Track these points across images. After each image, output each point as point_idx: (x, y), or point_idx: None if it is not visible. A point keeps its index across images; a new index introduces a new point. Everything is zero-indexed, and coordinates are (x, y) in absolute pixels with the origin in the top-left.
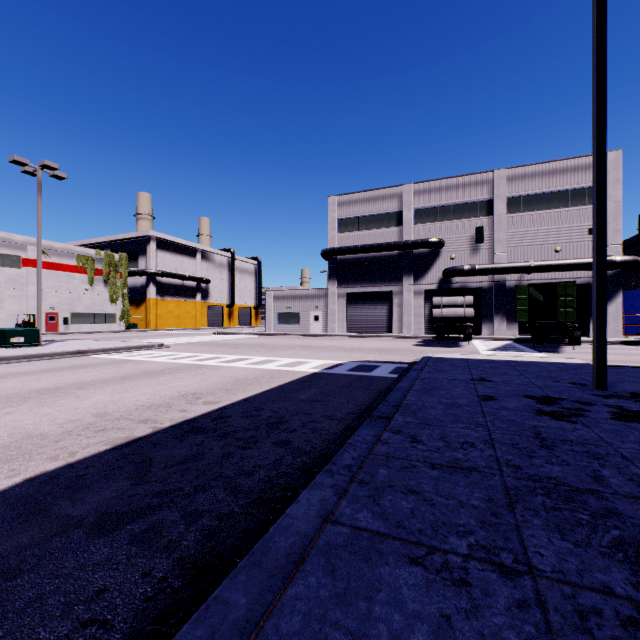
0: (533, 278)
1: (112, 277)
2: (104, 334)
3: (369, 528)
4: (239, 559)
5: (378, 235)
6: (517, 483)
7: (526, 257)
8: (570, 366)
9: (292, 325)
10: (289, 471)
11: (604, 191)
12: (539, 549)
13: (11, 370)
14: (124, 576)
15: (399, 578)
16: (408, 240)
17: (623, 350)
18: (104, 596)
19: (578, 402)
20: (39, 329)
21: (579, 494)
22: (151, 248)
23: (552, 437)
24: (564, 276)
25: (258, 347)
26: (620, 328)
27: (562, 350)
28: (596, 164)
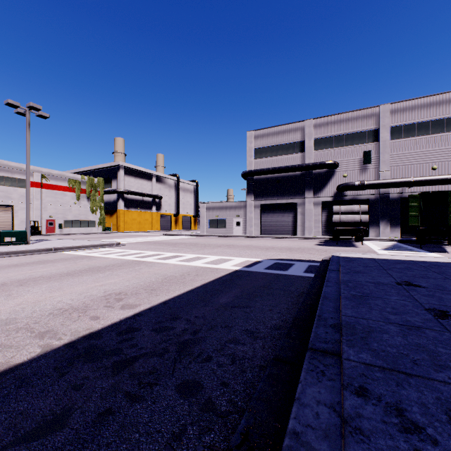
0: (413, 191)
1: (93, 194)
2: (86, 235)
3: None
4: None
5: (285, 160)
6: None
7: (407, 174)
8: None
9: (220, 229)
10: None
11: None
12: None
13: None
14: None
15: None
16: (309, 163)
17: None
18: None
19: None
20: (27, 231)
21: None
22: (120, 174)
23: None
24: (440, 189)
25: (192, 246)
26: None
27: (448, 250)
28: None
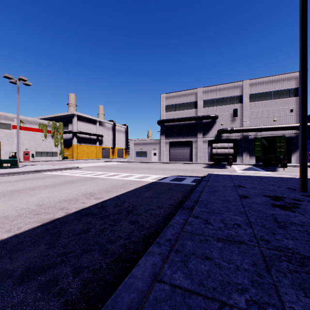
0: (262, 134)
1: (55, 134)
2: (51, 162)
3: (181, 286)
4: (100, 305)
5: (185, 113)
6: (269, 252)
7: (259, 123)
8: (284, 179)
9: (143, 157)
10: (136, 240)
11: (306, 87)
12: (292, 305)
13: (1, 180)
14: None
15: None
16: (200, 115)
17: (309, 170)
18: None
19: (293, 199)
20: (17, 159)
21: (308, 260)
22: (74, 120)
23: (284, 221)
24: (278, 133)
25: (125, 168)
26: None
27: (278, 170)
28: (301, 72)
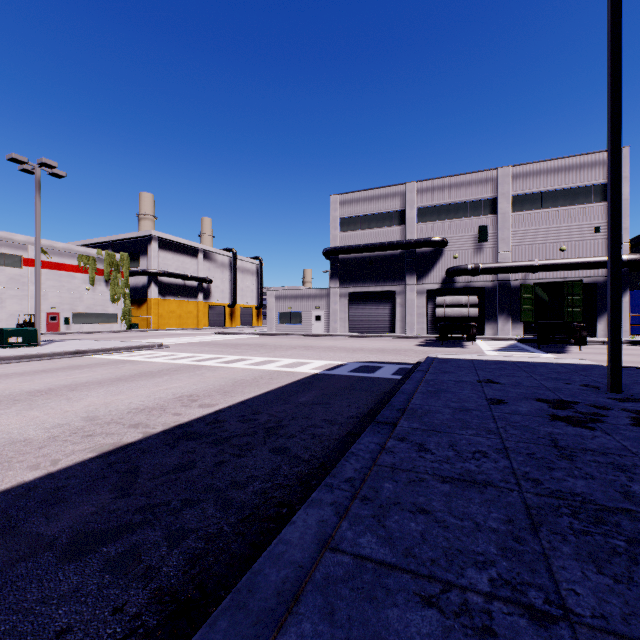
0: (538, 277)
1: (113, 277)
2: (105, 334)
3: (374, 557)
4: (224, 592)
5: (380, 234)
6: (538, 500)
7: (531, 256)
8: (580, 367)
9: (294, 325)
10: (286, 483)
11: (619, 184)
12: (573, 586)
13: (6, 371)
14: (92, 612)
15: (410, 625)
16: (411, 239)
17: (631, 350)
18: (66, 638)
19: (594, 406)
20: (37, 329)
21: (610, 514)
22: (152, 248)
23: (571, 446)
24: (569, 275)
25: (259, 347)
26: (627, 328)
27: (569, 350)
28: (611, 155)
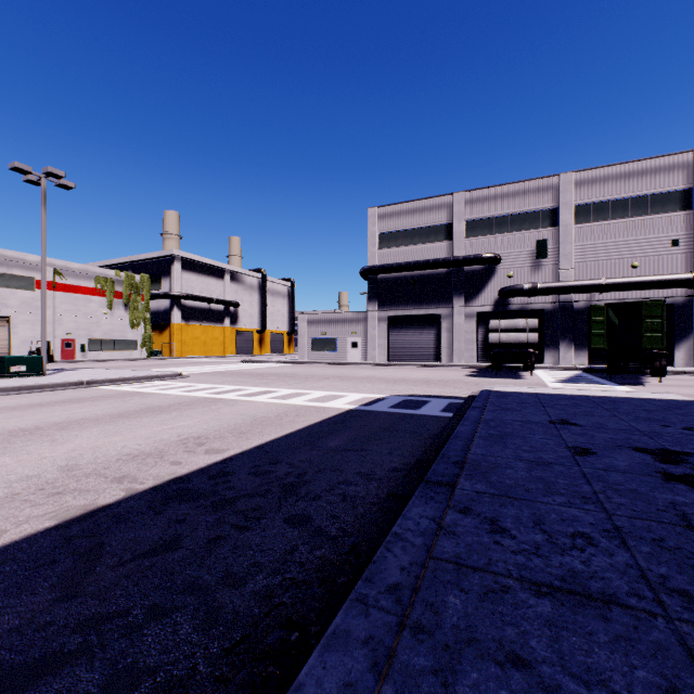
0: (605, 298)
1: (133, 300)
2: (123, 362)
3: None
4: None
5: (424, 251)
6: None
7: (597, 274)
8: (671, 404)
9: (328, 352)
10: (301, 577)
11: None
12: None
13: None
14: None
15: None
16: (459, 256)
17: None
18: None
19: None
20: (43, 357)
21: None
22: (175, 269)
23: None
24: (643, 295)
25: (287, 377)
26: None
27: (646, 382)
28: None
